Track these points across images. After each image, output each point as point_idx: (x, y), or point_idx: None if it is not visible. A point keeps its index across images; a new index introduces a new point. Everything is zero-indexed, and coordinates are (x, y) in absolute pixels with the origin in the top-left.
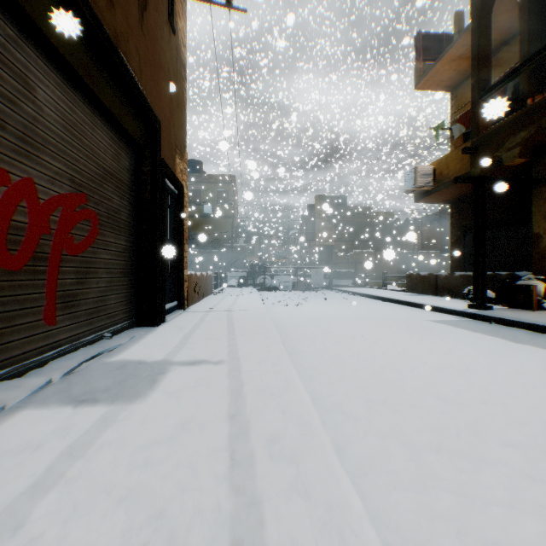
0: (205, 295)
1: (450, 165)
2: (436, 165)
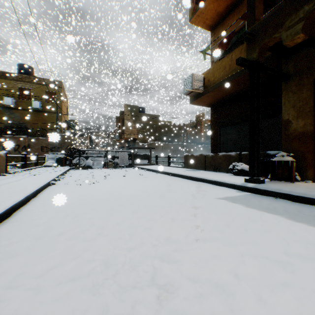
0: None
1: (216, 74)
2: (205, 75)
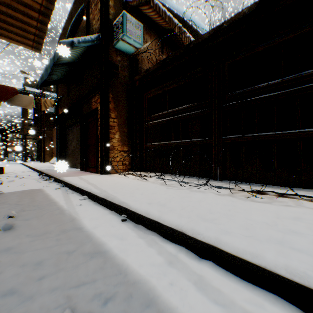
0: None
1: None
2: None
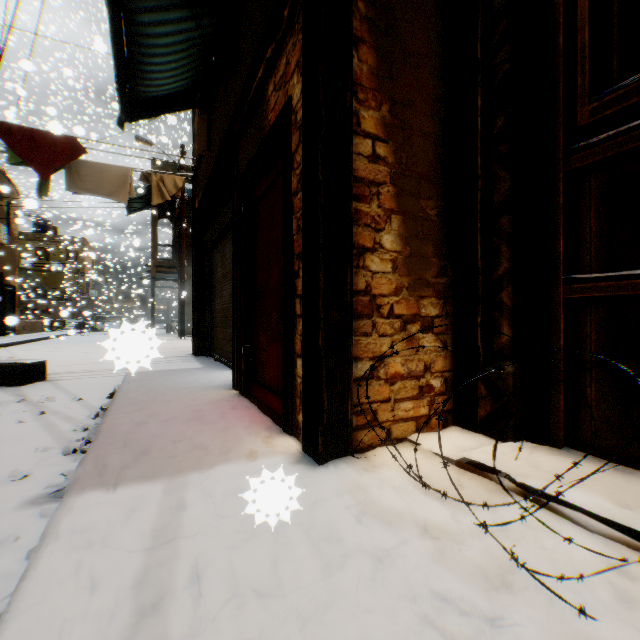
0: (36, 332)
1: None
2: None
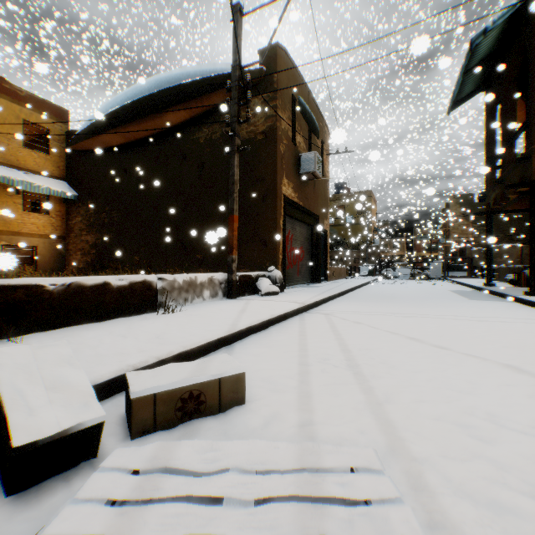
0: (340, 278)
1: None
2: None
